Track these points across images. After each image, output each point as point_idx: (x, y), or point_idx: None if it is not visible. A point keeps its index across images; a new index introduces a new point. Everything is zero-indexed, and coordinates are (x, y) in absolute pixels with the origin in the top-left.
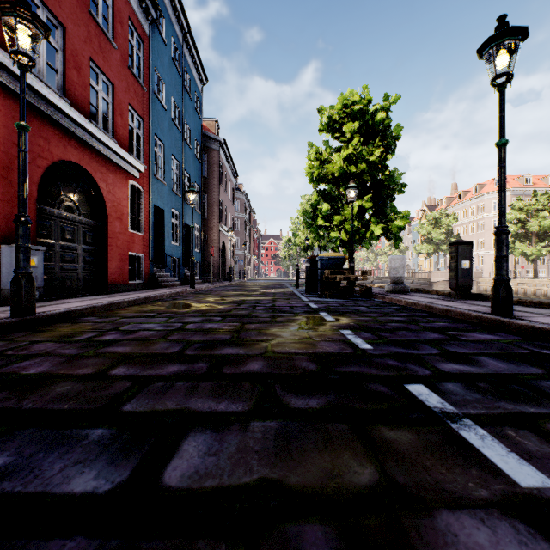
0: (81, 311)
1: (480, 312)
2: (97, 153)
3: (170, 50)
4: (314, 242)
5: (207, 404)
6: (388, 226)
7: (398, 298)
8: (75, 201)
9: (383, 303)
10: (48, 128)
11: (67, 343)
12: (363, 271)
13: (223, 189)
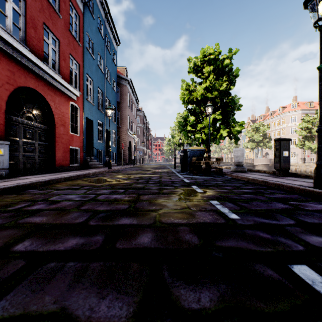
0: (28, 185)
1: (305, 186)
2: (48, 83)
3: (97, 22)
4: (184, 141)
5: (89, 300)
6: (231, 130)
7: (242, 176)
8: (33, 113)
9: (232, 179)
10: (13, 65)
11: (0, 213)
12: (217, 158)
13: (129, 109)
